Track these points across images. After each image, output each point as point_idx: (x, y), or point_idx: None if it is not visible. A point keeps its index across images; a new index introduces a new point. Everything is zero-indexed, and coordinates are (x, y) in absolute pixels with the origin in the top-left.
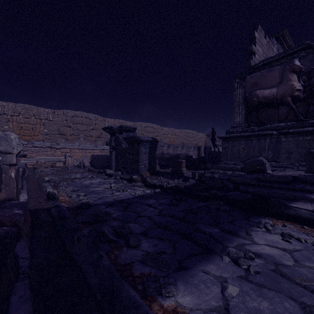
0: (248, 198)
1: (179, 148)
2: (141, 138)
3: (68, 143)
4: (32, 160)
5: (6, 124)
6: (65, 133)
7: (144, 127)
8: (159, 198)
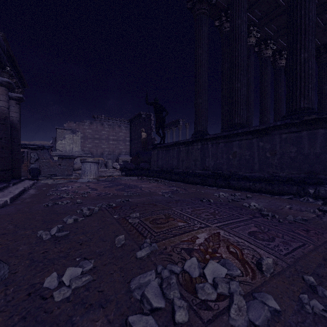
0: None
1: None
2: None
3: None
4: None
5: None
6: None
7: None
8: None
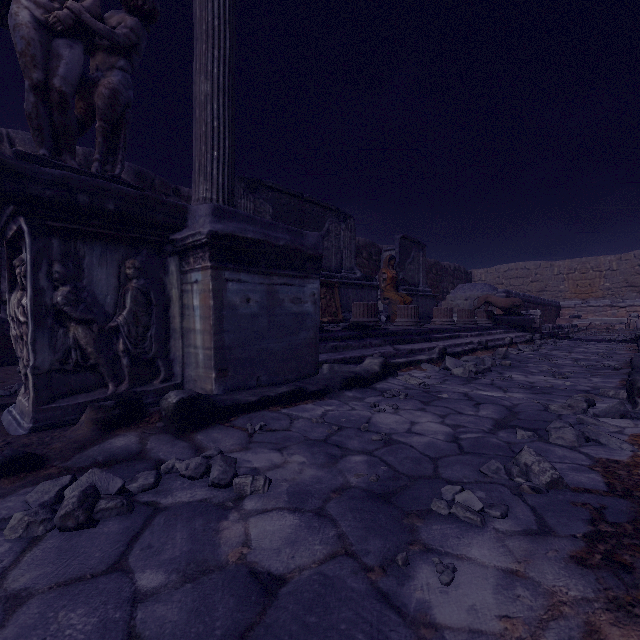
0: None
1: None
2: None
3: None
4: (585, 321)
5: (561, 284)
6: (636, 284)
7: None
8: (614, 340)
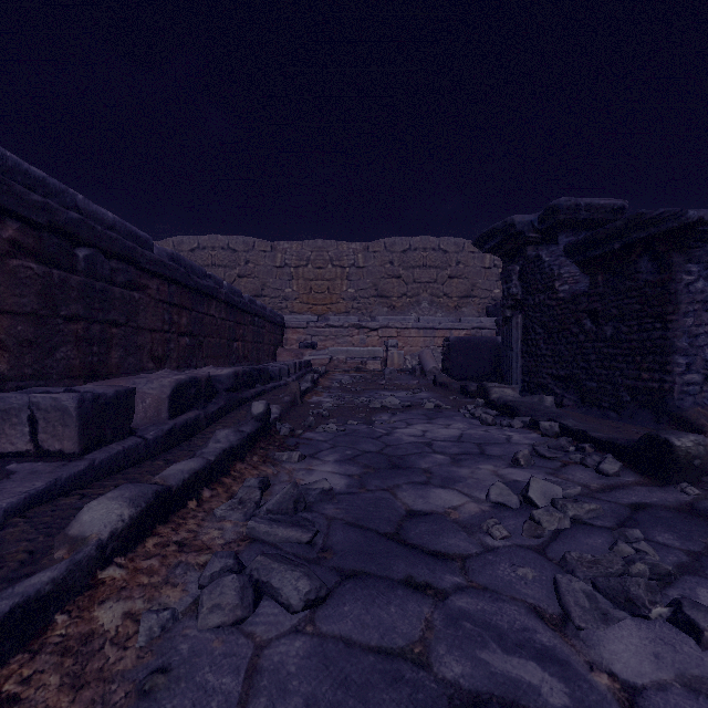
0: None
1: None
2: (694, 214)
3: (395, 315)
4: (323, 354)
5: (288, 286)
6: (387, 294)
7: None
8: None
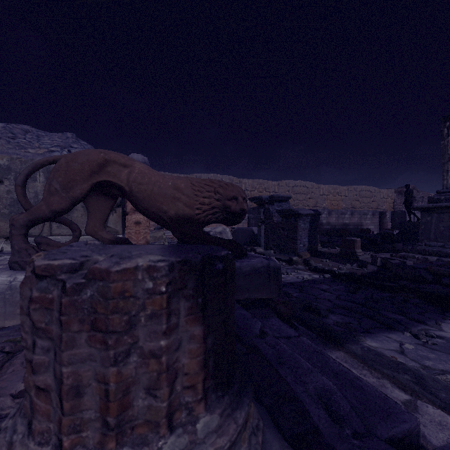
0: (449, 293)
1: (347, 215)
2: (300, 212)
3: None
4: (170, 232)
5: None
6: None
7: (292, 187)
8: (331, 284)
